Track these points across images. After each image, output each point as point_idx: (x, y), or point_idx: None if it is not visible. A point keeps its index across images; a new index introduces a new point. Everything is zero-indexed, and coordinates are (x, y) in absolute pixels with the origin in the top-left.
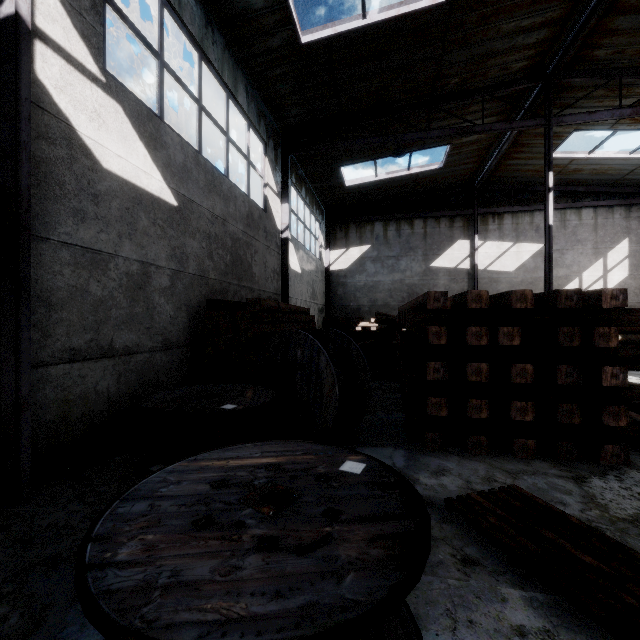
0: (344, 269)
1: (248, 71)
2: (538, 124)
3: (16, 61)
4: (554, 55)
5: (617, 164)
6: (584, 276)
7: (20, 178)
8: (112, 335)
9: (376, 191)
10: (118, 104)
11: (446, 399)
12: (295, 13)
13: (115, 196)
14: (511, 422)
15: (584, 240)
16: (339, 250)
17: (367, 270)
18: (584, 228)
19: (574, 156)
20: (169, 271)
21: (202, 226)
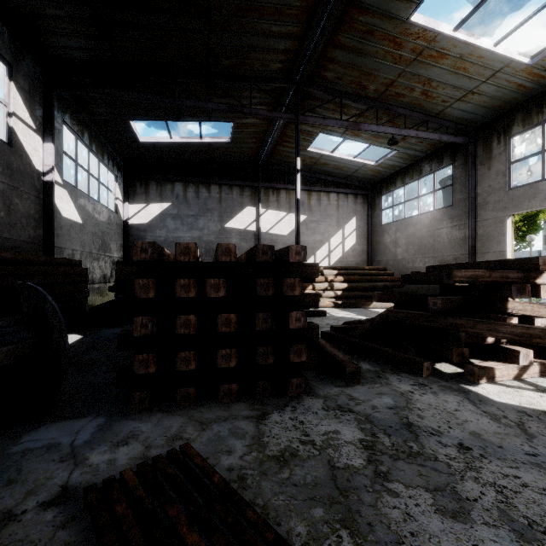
0: (144, 223)
1: None
2: (291, 118)
3: None
4: (299, 66)
5: (348, 164)
6: (331, 241)
7: None
8: None
9: (174, 153)
10: None
11: (154, 355)
12: None
13: None
14: (222, 369)
15: (331, 215)
16: (139, 205)
17: (168, 226)
18: (331, 207)
19: (323, 152)
20: None
21: None
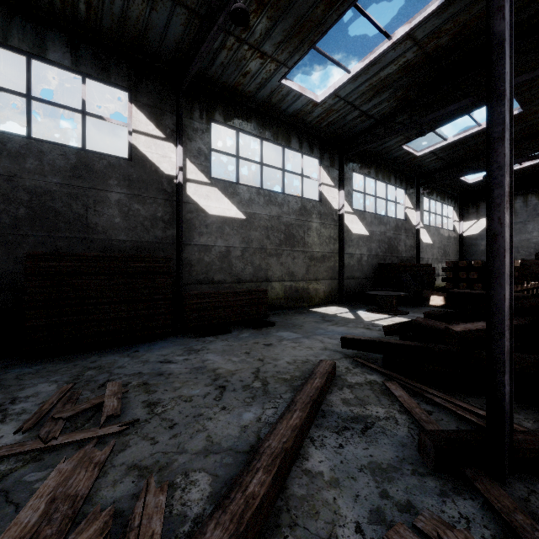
0: (475, 234)
1: (395, 167)
2: None
3: (343, 222)
4: None
5: None
6: None
7: (343, 244)
8: (354, 273)
9: None
10: (355, 215)
11: None
12: (413, 150)
13: (355, 239)
14: None
15: None
16: (471, 221)
17: None
18: None
19: None
20: (367, 255)
21: (376, 238)
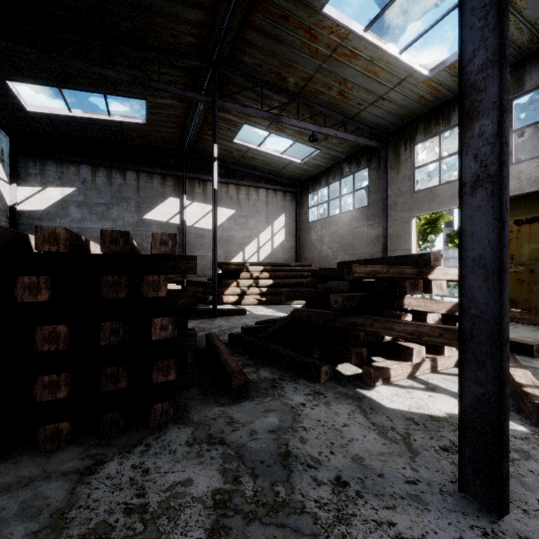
0: (39, 210)
1: None
2: (207, 101)
3: None
4: (215, 44)
5: (275, 160)
6: (261, 237)
7: None
8: None
9: (77, 130)
10: None
11: None
12: None
13: None
14: (52, 400)
15: (261, 211)
16: (32, 188)
17: (71, 215)
18: (261, 202)
19: (249, 146)
20: None
21: None
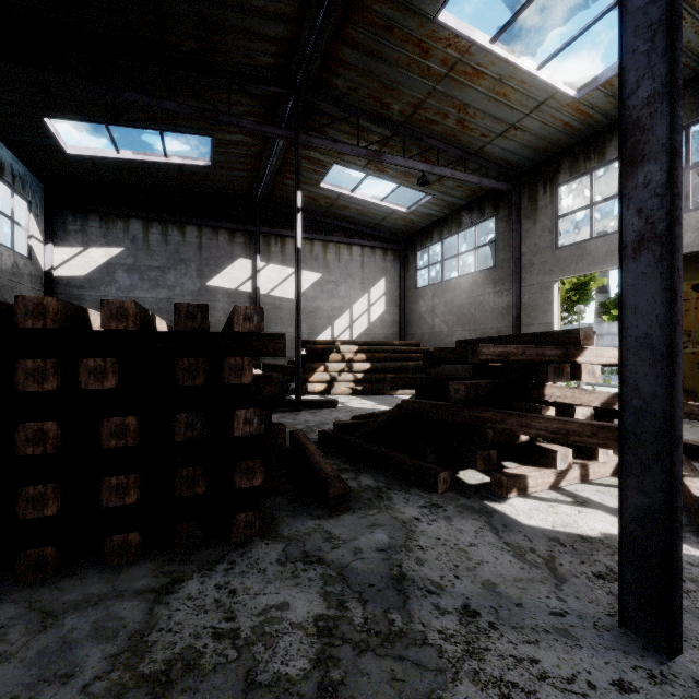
0: (80, 276)
1: None
2: (288, 136)
3: None
4: (299, 65)
5: (374, 209)
6: (354, 308)
7: None
8: None
9: (126, 175)
10: None
11: None
12: None
13: None
14: (118, 507)
15: (354, 275)
16: (71, 248)
17: (118, 281)
18: (354, 264)
19: (340, 191)
20: None
21: None
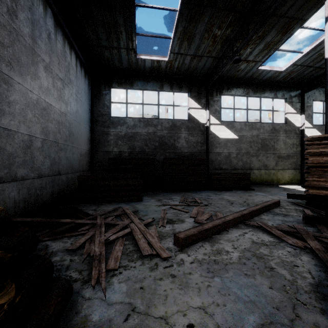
0: None
1: None
2: None
3: (303, 134)
4: None
5: None
6: None
7: (303, 147)
8: None
9: None
10: (315, 129)
11: None
12: None
13: None
14: None
15: None
16: None
17: None
18: None
19: None
20: None
21: None
